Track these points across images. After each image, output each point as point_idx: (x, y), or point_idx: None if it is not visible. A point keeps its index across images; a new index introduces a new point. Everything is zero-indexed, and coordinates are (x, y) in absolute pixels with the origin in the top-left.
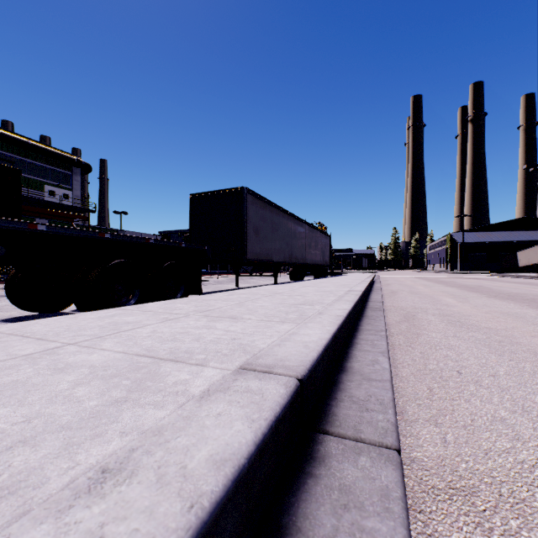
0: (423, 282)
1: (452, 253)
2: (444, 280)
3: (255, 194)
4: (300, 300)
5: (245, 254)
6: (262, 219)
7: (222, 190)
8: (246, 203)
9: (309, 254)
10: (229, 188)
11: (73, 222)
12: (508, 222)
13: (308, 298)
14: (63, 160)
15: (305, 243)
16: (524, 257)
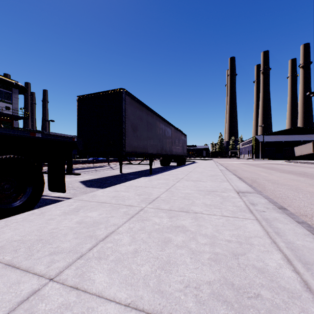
0: (256, 168)
1: (256, 148)
2: (265, 166)
3: (132, 97)
4: (202, 250)
5: (123, 147)
6: (139, 119)
7: (104, 92)
8: (124, 103)
9: (174, 148)
10: (110, 90)
11: (1, 123)
12: (288, 129)
13: (212, 232)
14: (4, 83)
15: (172, 140)
16: (298, 150)
